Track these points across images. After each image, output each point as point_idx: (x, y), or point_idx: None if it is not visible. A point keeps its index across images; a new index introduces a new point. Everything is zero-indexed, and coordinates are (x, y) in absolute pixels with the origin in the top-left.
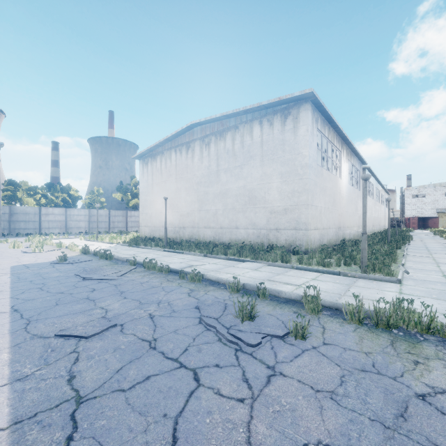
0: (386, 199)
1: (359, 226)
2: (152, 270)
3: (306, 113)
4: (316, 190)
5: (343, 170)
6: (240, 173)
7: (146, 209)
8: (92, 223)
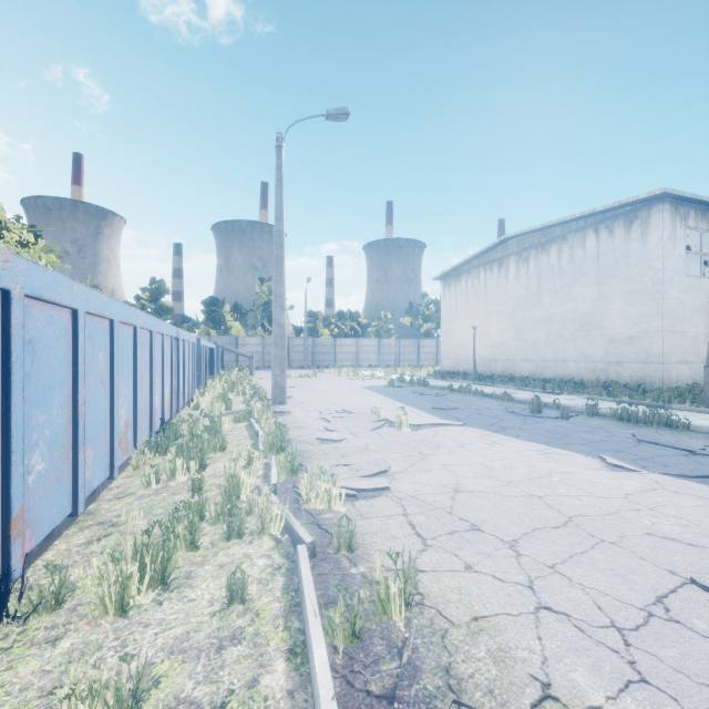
0: None
1: None
2: (468, 394)
3: (659, 216)
4: (682, 311)
5: None
6: (569, 294)
7: (448, 338)
8: (381, 355)
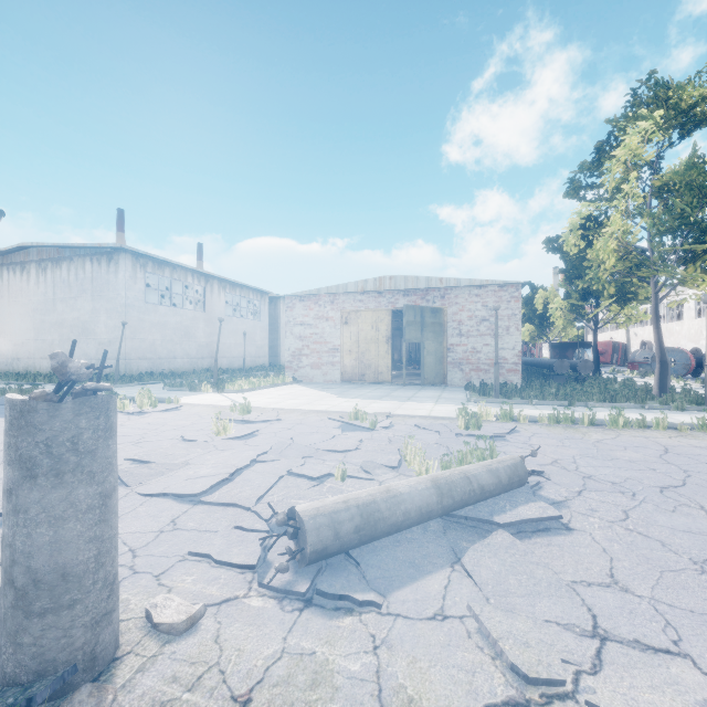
0: (243, 333)
1: (258, 356)
2: None
3: (124, 261)
4: (142, 325)
5: (211, 303)
6: (75, 305)
7: None
8: None
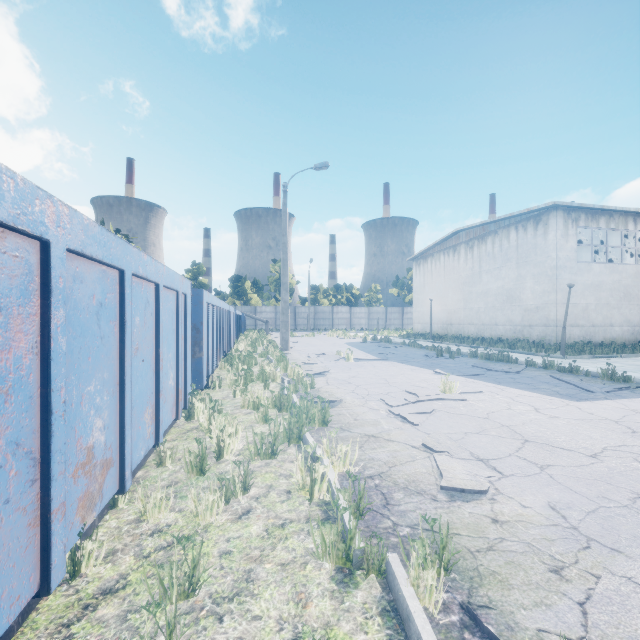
0: None
1: None
2: (413, 347)
3: (554, 220)
4: (573, 288)
5: None
6: (499, 275)
7: (419, 307)
8: (371, 320)
